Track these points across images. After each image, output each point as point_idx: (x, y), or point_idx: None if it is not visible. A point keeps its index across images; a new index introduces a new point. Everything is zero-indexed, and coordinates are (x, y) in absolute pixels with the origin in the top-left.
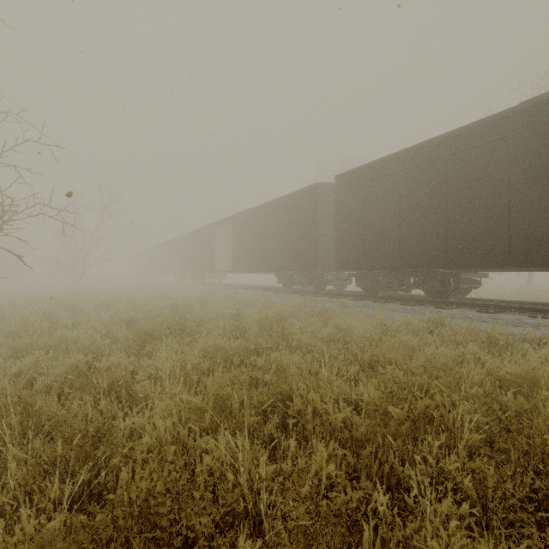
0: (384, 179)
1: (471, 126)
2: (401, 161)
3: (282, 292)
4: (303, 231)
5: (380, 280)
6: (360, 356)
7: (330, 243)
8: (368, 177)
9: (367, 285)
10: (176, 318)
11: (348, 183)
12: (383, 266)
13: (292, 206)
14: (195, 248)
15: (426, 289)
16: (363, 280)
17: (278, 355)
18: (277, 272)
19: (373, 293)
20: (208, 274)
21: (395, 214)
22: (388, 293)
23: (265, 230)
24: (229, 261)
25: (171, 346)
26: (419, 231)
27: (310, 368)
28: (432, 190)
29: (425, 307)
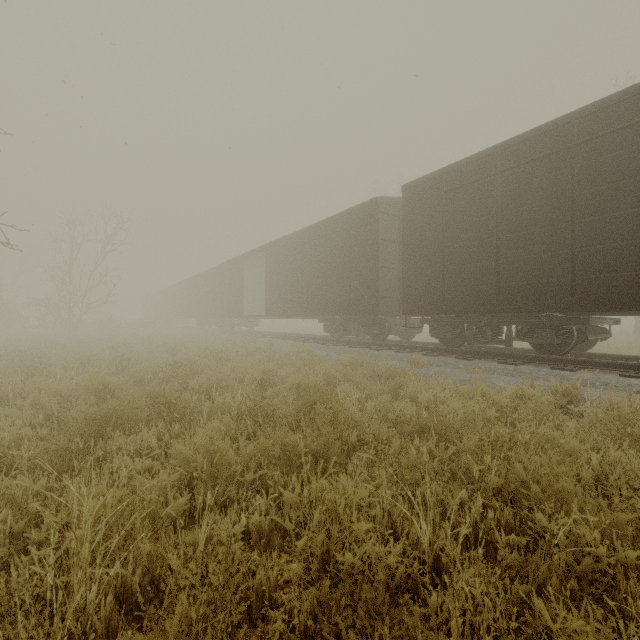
0: (474, 186)
1: (614, 98)
2: (499, 159)
3: (330, 344)
4: (357, 262)
5: (465, 327)
6: (476, 470)
7: (394, 278)
8: (450, 184)
9: (447, 334)
10: (174, 385)
11: (421, 194)
12: (472, 308)
13: (342, 229)
14: (220, 287)
15: (536, 341)
16: (441, 327)
17: (326, 485)
18: (323, 317)
19: (455, 346)
20: (238, 319)
21: (490, 234)
22: (472, 346)
23: (307, 262)
24: (263, 303)
25: (145, 440)
26: (527, 257)
27: (391, 508)
28: (549, 198)
29: (536, 367)
